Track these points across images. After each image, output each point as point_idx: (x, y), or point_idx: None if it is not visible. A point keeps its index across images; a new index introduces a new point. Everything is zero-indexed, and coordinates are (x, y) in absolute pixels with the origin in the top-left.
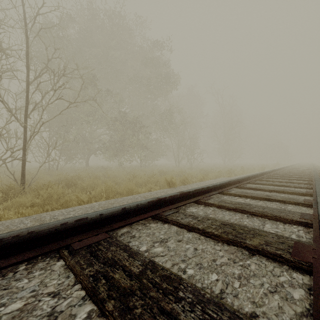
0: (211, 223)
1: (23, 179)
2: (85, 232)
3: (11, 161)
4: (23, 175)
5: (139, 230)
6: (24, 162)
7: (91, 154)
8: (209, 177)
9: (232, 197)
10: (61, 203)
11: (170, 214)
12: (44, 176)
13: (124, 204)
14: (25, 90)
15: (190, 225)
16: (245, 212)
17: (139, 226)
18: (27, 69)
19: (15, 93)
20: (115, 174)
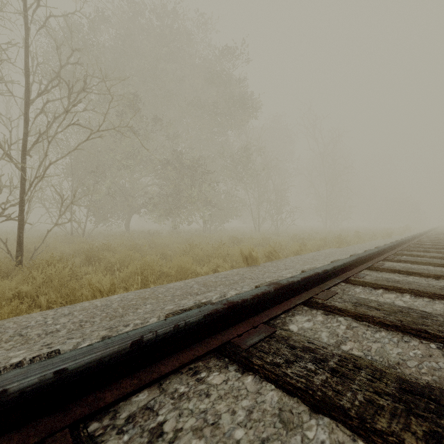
0: (371, 386)
1: (19, 250)
2: (3, 434)
3: (1, 222)
4: (19, 244)
5: (177, 401)
6: (21, 224)
7: (133, 213)
8: (309, 248)
9: (371, 289)
10: (64, 294)
11: (257, 342)
12: (59, 245)
13: (166, 299)
14: (23, 113)
15: (317, 394)
16: (428, 337)
17: (179, 383)
18: (26, 80)
19: (9, 118)
20: (165, 242)
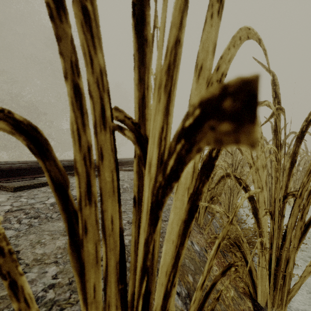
0: None
1: None
2: None
3: None
4: None
5: None
6: None
7: None
8: None
9: None
10: None
11: None
12: None
13: None
14: None
15: None
16: None
17: None
18: None
19: None
20: None
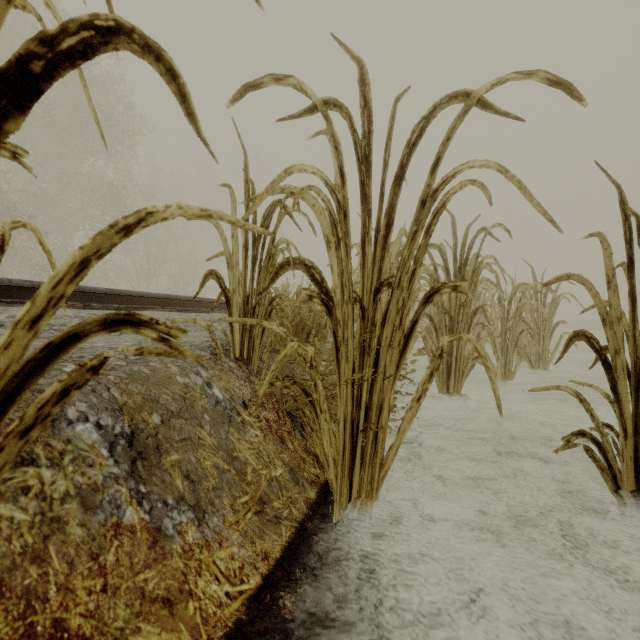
0: None
1: None
2: None
3: None
4: None
5: None
6: None
7: None
8: None
9: None
10: None
11: None
12: None
13: None
14: None
15: None
16: None
17: None
18: None
19: None
20: None
